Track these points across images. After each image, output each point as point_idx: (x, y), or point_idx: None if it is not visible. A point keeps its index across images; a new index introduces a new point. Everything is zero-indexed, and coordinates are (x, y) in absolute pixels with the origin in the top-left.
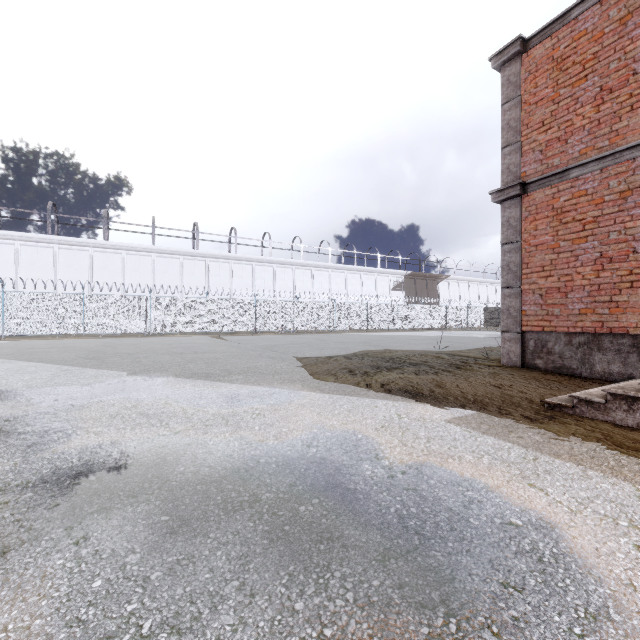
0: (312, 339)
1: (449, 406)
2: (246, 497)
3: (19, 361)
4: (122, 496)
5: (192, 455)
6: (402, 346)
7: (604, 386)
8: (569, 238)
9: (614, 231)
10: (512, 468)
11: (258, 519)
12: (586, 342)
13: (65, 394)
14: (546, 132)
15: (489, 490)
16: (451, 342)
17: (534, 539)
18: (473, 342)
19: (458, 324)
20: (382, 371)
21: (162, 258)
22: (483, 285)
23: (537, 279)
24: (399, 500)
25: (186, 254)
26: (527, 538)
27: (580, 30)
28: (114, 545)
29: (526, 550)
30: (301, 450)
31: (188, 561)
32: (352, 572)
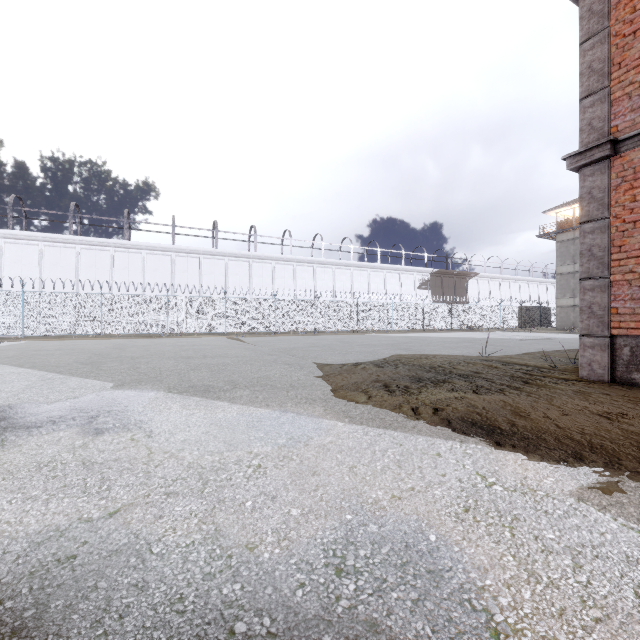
0: (334, 341)
1: (556, 457)
2: None
3: (9, 366)
4: None
5: (105, 595)
6: (437, 350)
7: None
8: None
9: None
10: None
11: None
12: None
13: (12, 418)
14: None
15: None
16: (492, 345)
17: None
18: (517, 345)
19: (489, 324)
20: (427, 387)
21: (182, 257)
22: (515, 283)
23: (635, 266)
24: None
25: (205, 253)
26: None
27: None
28: None
29: None
30: (324, 586)
31: None
32: None
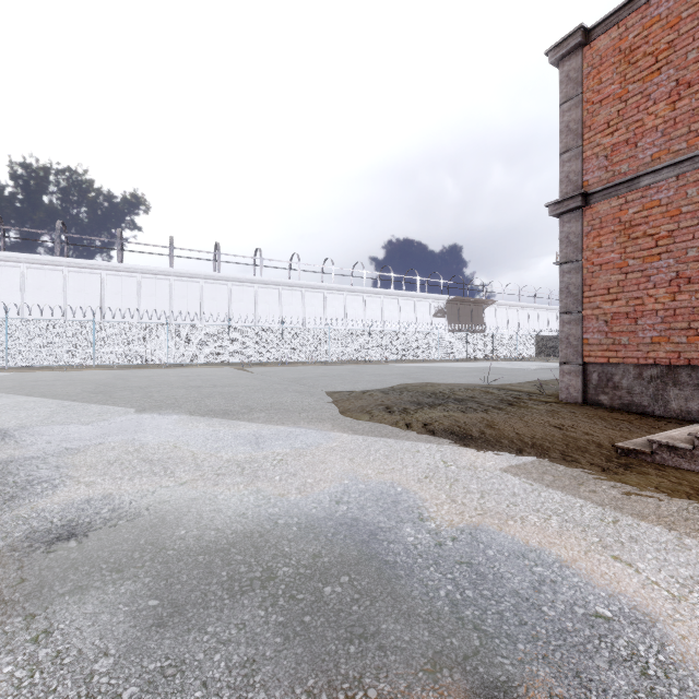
0: (345, 371)
1: (504, 451)
2: (258, 573)
3: (18, 396)
4: (104, 570)
5: (197, 513)
6: (445, 379)
7: (684, 427)
8: (639, 256)
9: (693, 247)
10: (588, 534)
11: (271, 605)
12: (659, 375)
13: (61, 435)
14: (612, 134)
15: (563, 565)
16: (500, 374)
17: (631, 639)
18: (524, 374)
19: (506, 354)
20: (424, 408)
21: (181, 282)
22: (534, 311)
23: (601, 303)
24: (450, 578)
25: (207, 277)
26: (621, 638)
27: (652, 16)
28: (82, 643)
29: (623, 657)
30: (329, 507)
31: (175, 670)
32: (392, 690)
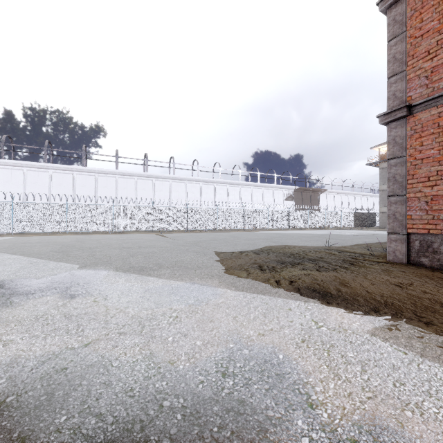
0: (227, 236)
1: (363, 310)
2: None
3: (6, 254)
4: None
5: (86, 388)
6: (297, 242)
7: None
8: None
9: None
10: None
11: None
12: None
13: (15, 288)
14: (432, 60)
15: None
16: (334, 239)
17: None
18: (351, 239)
19: (334, 225)
20: (287, 267)
21: (123, 178)
22: (352, 196)
23: (422, 188)
24: None
25: (139, 175)
26: None
27: None
28: None
29: None
30: (215, 382)
31: None
32: None
